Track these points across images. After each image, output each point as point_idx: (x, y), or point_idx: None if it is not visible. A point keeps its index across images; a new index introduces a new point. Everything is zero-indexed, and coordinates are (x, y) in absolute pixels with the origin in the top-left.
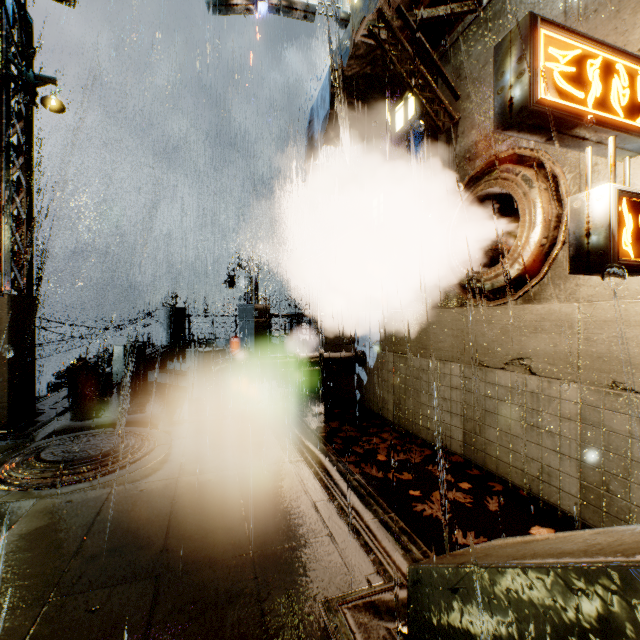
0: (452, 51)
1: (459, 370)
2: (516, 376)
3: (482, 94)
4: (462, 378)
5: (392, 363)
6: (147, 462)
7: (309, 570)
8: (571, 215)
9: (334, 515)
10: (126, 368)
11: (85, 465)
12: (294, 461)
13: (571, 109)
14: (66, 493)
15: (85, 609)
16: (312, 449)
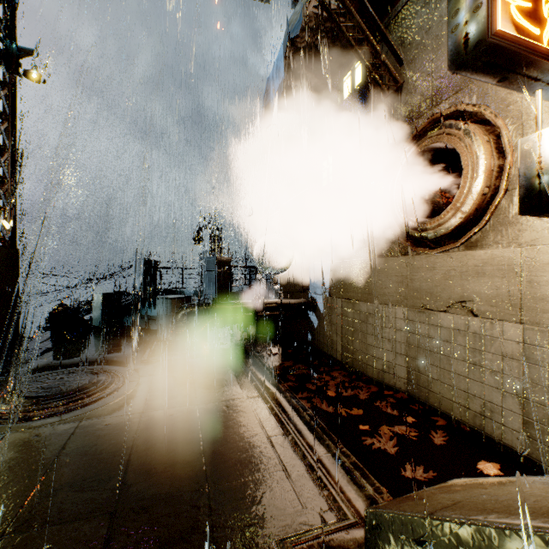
0: (396, 21)
1: (403, 313)
2: (458, 318)
3: (425, 58)
4: (406, 321)
5: (340, 308)
6: (115, 398)
7: (263, 506)
8: (521, 157)
9: (288, 449)
10: (104, 313)
11: (56, 400)
12: (251, 397)
13: (528, 44)
14: (36, 427)
15: (36, 548)
16: (268, 386)
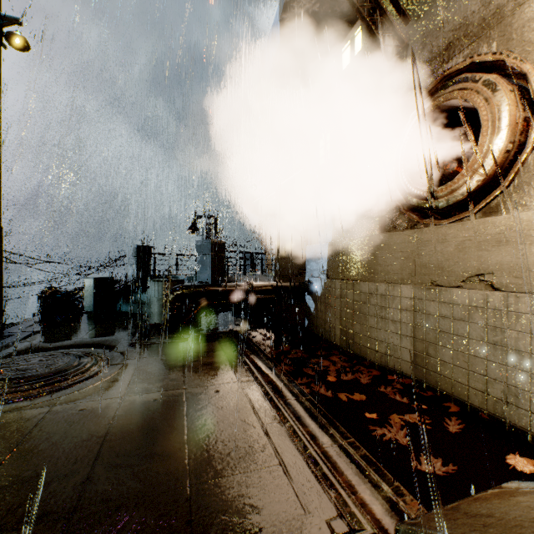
0: None
1: (409, 292)
2: (475, 293)
3: (434, 11)
4: (412, 299)
5: (339, 290)
6: (95, 381)
7: (256, 511)
8: None
9: (286, 439)
10: (96, 298)
11: (30, 383)
12: (244, 381)
13: None
14: (1, 412)
15: None
16: (262, 369)
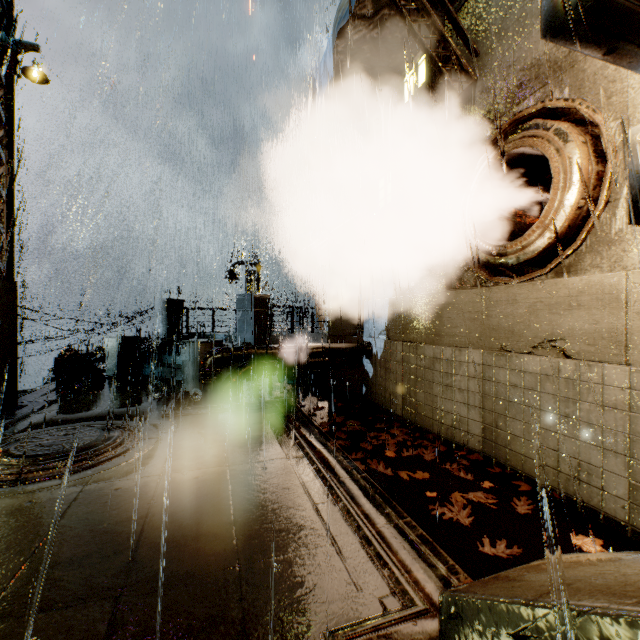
0: (469, 4)
1: (477, 357)
2: (547, 360)
3: (505, 46)
4: (481, 366)
5: (401, 353)
6: (128, 457)
7: (308, 589)
8: (633, 151)
9: (339, 519)
10: (120, 361)
11: (57, 460)
12: (293, 457)
13: None
14: (30, 492)
15: None
16: (314, 444)
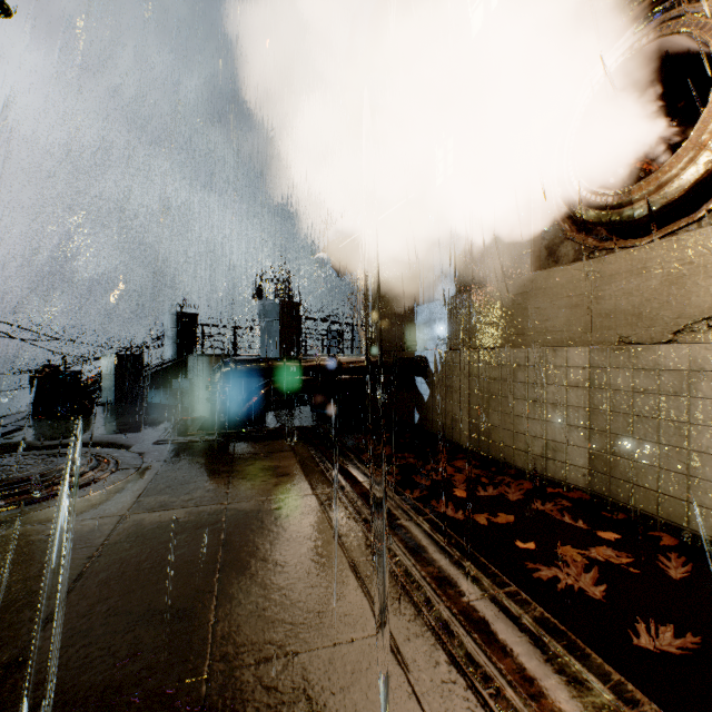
0: None
1: (582, 357)
2: (702, 349)
3: None
4: (587, 369)
5: (467, 364)
6: (88, 491)
7: None
8: None
9: (393, 587)
10: (118, 384)
11: None
12: (323, 492)
13: None
14: None
15: None
16: (352, 476)
